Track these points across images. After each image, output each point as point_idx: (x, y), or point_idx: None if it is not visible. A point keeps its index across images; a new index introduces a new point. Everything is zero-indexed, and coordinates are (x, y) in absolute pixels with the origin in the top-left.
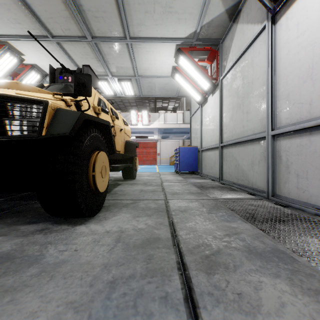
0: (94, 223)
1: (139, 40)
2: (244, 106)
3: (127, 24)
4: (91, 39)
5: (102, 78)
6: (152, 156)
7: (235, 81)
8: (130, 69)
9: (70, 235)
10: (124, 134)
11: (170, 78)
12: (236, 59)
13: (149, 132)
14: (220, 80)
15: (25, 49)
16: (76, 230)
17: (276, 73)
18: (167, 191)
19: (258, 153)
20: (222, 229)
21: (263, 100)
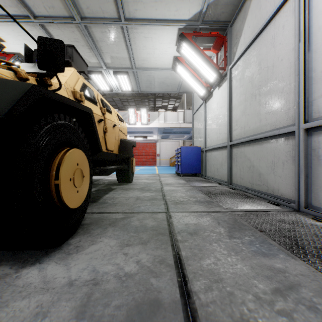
0: (56, 261)
1: (135, 23)
2: (261, 96)
3: (121, 1)
4: (79, 20)
5: (95, 70)
6: (151, 157)
7: (249, 68)
8: (126, 59)
9: (0, 295)
10: (119, 131)
11: (171, 70)
12: (251, 41)
13: (149, 132)
14: (229, 69)
15: (5, 34)
16: (19, 280)
17: (310, 48)
18: (168, 199)
19: (281, 152)
20: (263, 274)
21: (290, 85)
